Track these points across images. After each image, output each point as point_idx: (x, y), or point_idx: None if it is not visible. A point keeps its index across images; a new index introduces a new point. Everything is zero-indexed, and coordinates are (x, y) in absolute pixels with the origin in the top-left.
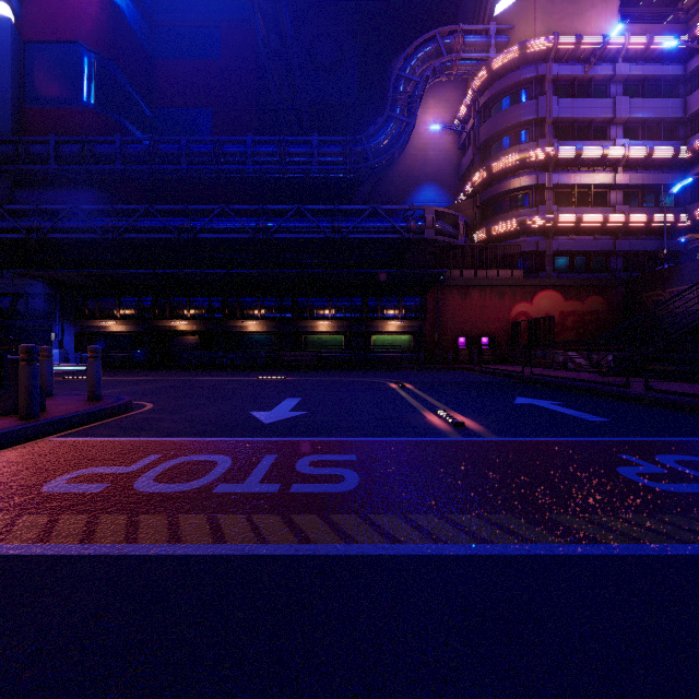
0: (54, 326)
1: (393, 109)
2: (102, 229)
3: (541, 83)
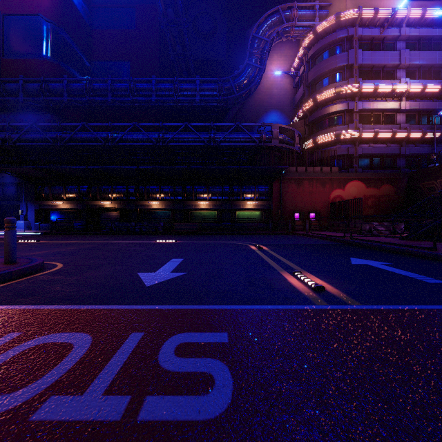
0: (21, 205)
1: (250, 59)
2: (52, 139)
3: (350, 41)
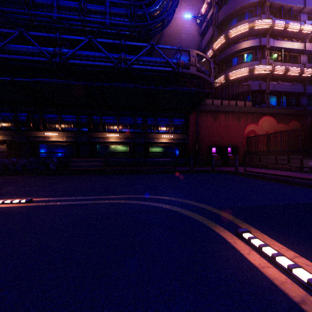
0: None
1: None
2: None
3: None
